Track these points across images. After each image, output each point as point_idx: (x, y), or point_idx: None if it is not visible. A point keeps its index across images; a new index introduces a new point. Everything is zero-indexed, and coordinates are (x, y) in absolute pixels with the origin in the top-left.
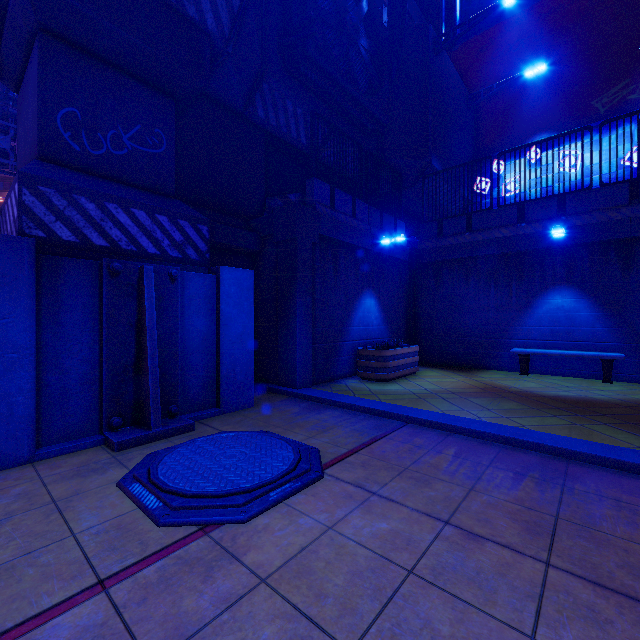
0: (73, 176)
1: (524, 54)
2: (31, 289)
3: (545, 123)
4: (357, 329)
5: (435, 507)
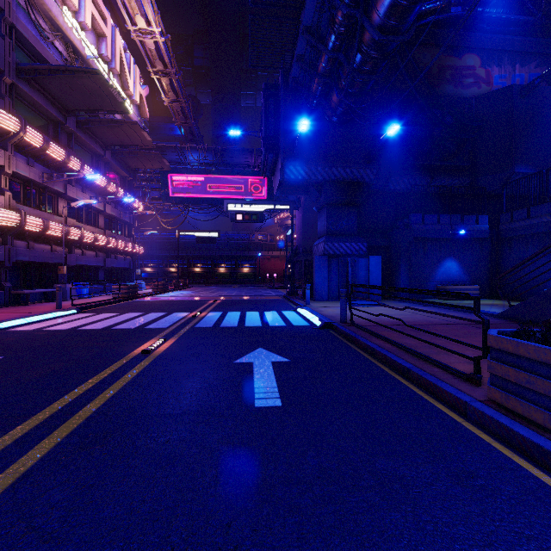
0: (333, 238)
1: None
2: (327, 266)
3: None
4: (440, 277)
5: None
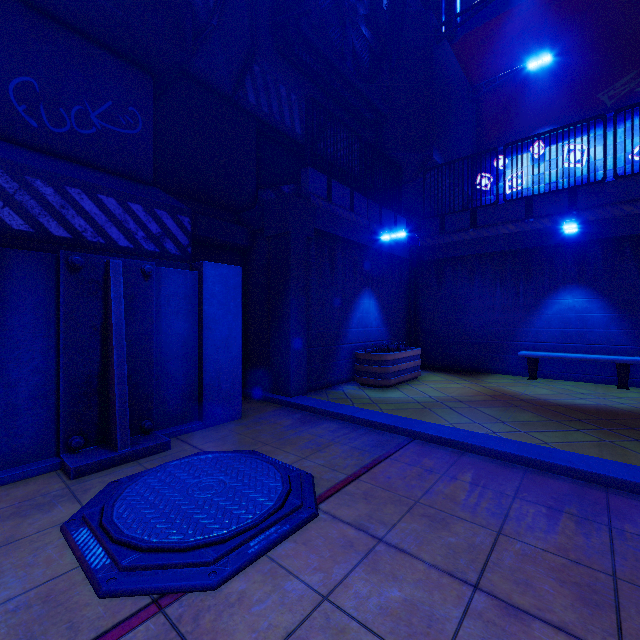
0: (27, 155)
1: (527, 46)
2: None
3: (549, 117)
4: (355, 331)
5: (458, 561)
